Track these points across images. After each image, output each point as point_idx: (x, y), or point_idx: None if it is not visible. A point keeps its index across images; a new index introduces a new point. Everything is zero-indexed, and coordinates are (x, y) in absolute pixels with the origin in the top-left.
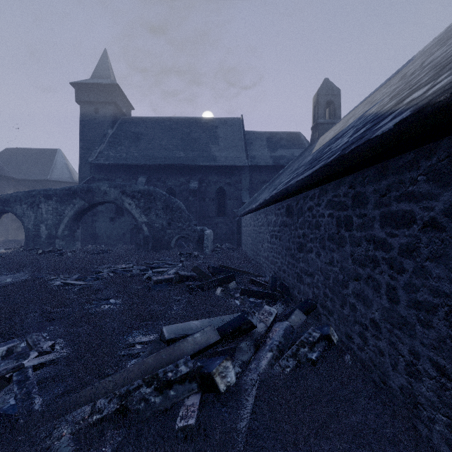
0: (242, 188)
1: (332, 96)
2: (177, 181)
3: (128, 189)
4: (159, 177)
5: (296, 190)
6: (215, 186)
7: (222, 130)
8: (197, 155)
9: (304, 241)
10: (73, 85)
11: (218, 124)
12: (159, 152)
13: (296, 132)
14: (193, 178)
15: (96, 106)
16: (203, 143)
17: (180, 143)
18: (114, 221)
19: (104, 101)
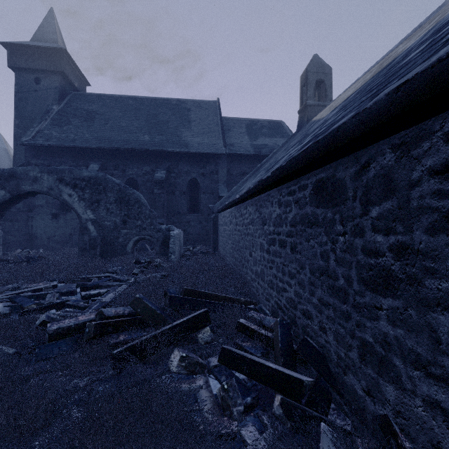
0: (219, 180)
1: (322, 74)
2: (140, 170)
3: (68, 175)
4: (117, 164)
5: (387, 120)
6: (187, 176)
7: (195, 113)
8: (165, 139)
9: (407, 267)
10: (4, 45)
11: (191, 107)
12: (118, 135)
13: (279, 120)
14: (160, 166)
15: (37, 75)
16: (173, 126)
17: (144, 125)
18: (57, 218)
19: (47, 69)
